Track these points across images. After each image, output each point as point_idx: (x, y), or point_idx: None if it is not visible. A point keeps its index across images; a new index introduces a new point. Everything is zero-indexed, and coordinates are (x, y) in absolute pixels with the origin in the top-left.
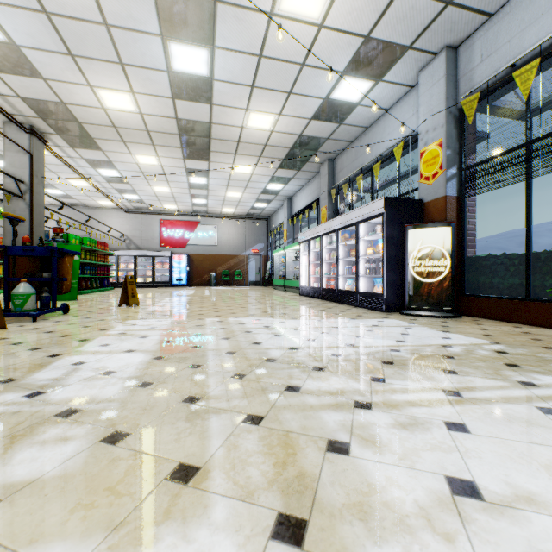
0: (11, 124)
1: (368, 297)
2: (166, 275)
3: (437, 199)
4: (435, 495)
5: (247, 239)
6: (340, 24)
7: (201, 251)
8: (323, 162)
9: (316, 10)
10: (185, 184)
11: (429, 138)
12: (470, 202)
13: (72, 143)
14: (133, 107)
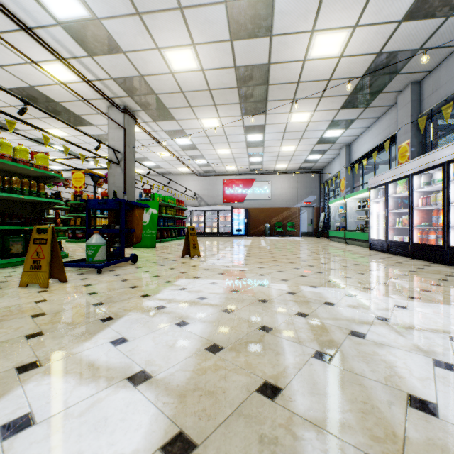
0: (112, 107)
1: None
2: (228, 226)
3: None
4: None
5: (299, 192)
6: None
7: (256, 205)
8: (401, 89)
9: None
10: (243, 143)
11: None
12: None
13: (154, 117)
14: (195, 64)
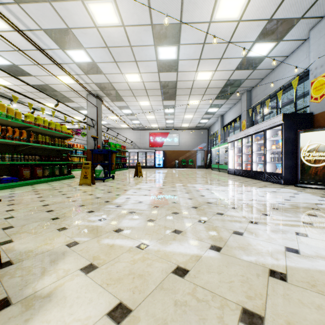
0: (90, 95)
1: (272, 176)
2: (152, 162)
3: (323, 112)
4: (277, 250)
5: (196, 141)
6: (251, 17)
7: (170, 148)
8: (243, 93)
9: (236, 14)
10: (162, 113)
11: (318, 72)
12: None
13: (112, 100)
14: (139, 79)
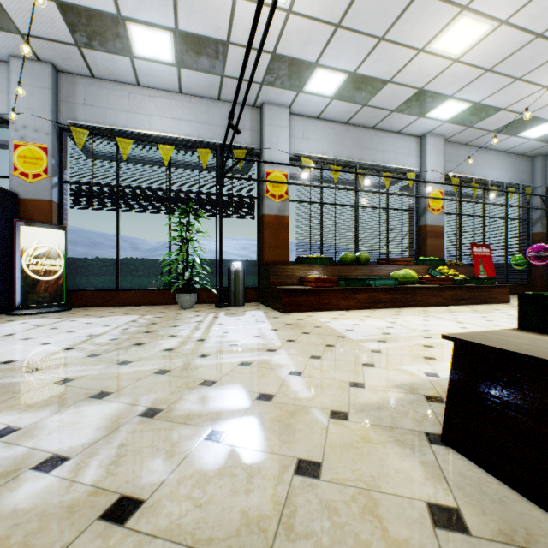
0: None
1: None
2: None
3: (41, 200)
4: (259, 339)
5: None
6: None
7: None
8: None
9: None
10: None
11: (30, 136)
12: (65, 210)
13: None
14: None
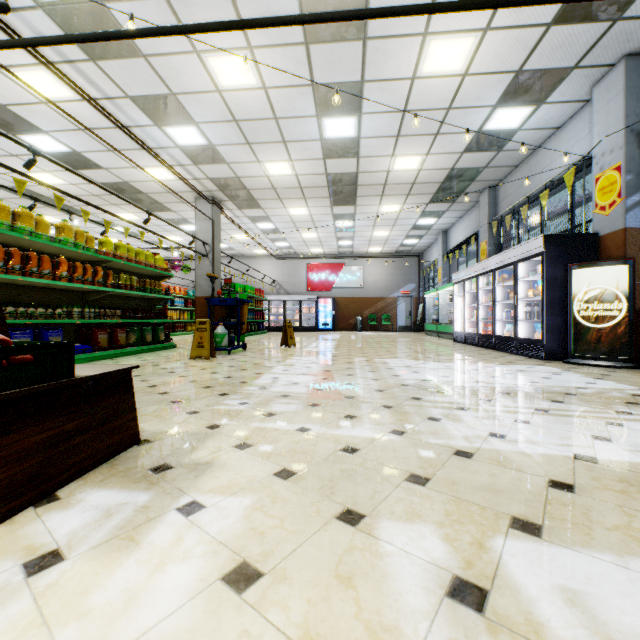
0: (200, 198)
1: (527, 344)
2: (313, 319)
3: (614, 232)
4: (477, 435)
5: (396, 279)
6: (485, 68)
7: (346, 294)
8: (482, 191)
9: (458, 65)
10: (332, 228)
11: (605, 162)
12: None
13: (240, 206)
14: (290, 171)
